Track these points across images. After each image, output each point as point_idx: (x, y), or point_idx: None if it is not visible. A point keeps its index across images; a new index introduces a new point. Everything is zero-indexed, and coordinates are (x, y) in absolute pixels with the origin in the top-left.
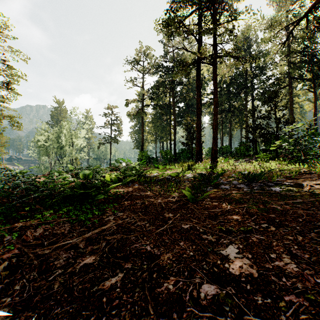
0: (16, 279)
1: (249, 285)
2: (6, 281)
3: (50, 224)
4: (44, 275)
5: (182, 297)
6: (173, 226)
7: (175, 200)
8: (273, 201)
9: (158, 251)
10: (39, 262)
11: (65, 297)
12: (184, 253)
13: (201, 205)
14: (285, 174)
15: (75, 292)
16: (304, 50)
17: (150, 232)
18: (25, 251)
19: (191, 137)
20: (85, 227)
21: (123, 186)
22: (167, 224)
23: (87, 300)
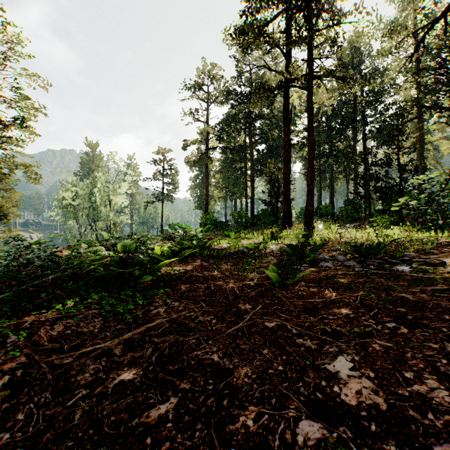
0: (19, 402)
1: (374, 424)
2: (5, 406)
3: (74, 318)
4: (60, 398)
5: (269, 440)
6: (252, 324)
7: (254, 283)
8: (401, 287)
9: (230, 363)
10: (54, 377)
11: (89, 434)
12: (270, 367)
13: (292, 291)
14: (415, 247)
15: (105, 427)
16: (441, 66)
17: (218, 332)
18: (36, 360)
19: (275, 193)
20: (123, 323)
21: (179, 263)
22: (243, 320)
23: (122, 440)
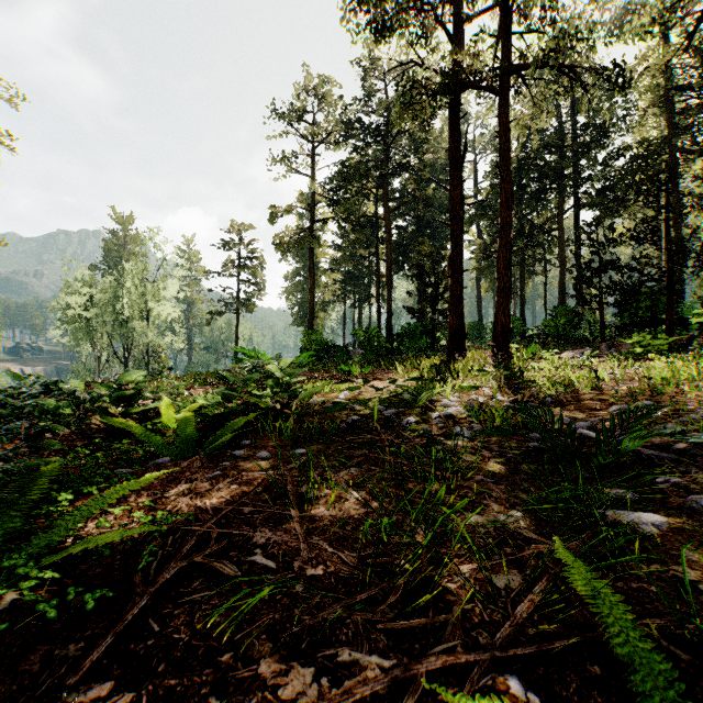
0: None
1: None
2: None
3: None
4: None
5: None
6: None
7: None
8: None
9: None
10: None
11: None
12: None
13: None
14: None
15: None
16: None
17: None
18: None
19: (431, 296)
20: None
21: (204, 463)
22: None
23: None
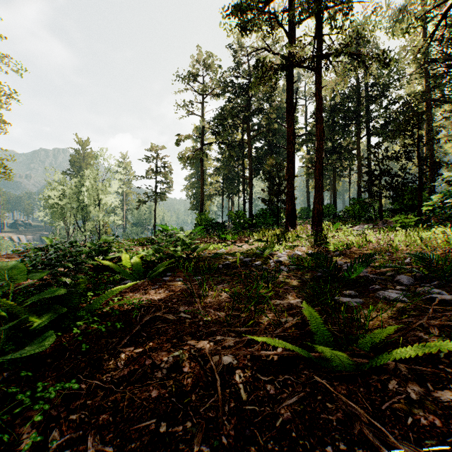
0: None
1: None
2: None
3: None
4: None
5: None
6: None
7: (277, 355)
8: None
9: None
10: None
11: None
12: None
13: (394, 409)
14: None
15: None
16: (451, 56)
17: None
18: None
19: (276, 191)
20: None
21: (149, 283)
22: None
23: None
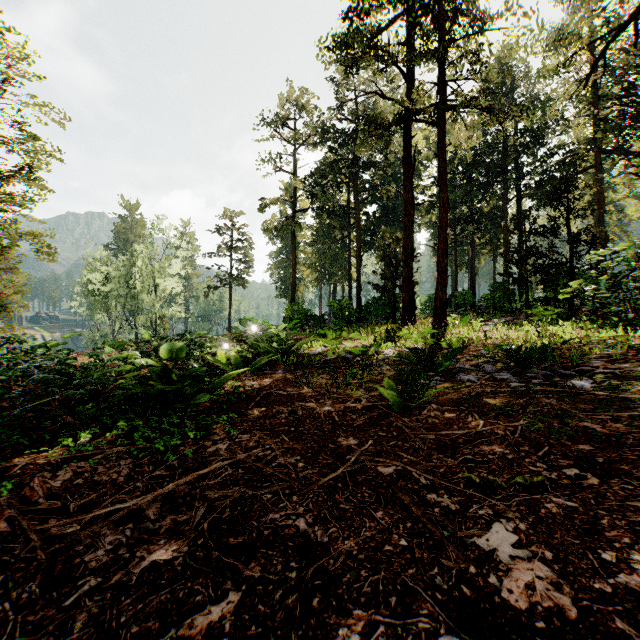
0: None
1: None
2: None
3: (90, 459)
4: (55, 592)
5: None
6: (359, 470)
7: (361, 406)
8: (582, 413)
9: (324, 534)
10: (49, 556)
11: None
12: (387, 540)
13: (418, 418)
14: (597, 351)
15: None
16: (628, 92)
17: (306, 482)
18: (24, 527)
19: (392, 274)
20: (164, 467)
21: (252, 375)
22: (344, 463)
23: None
